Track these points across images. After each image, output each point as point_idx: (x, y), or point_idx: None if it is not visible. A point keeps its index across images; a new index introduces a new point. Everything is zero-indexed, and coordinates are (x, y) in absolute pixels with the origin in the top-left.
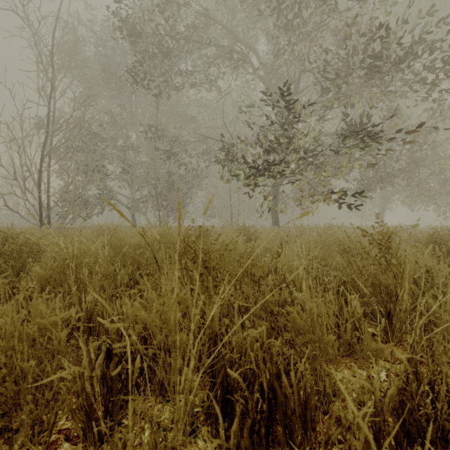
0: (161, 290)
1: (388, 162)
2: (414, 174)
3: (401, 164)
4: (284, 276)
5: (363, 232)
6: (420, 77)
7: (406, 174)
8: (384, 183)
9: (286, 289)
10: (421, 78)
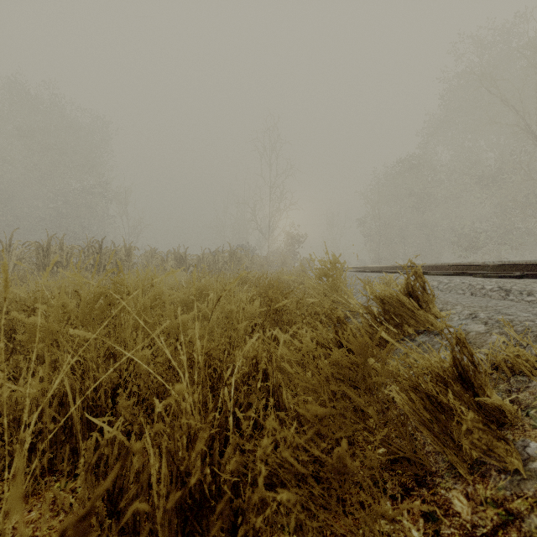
0: None
1: None
2: None
3: None
4: None
5: None
6: None
7: None
8: None
9: None
10: None
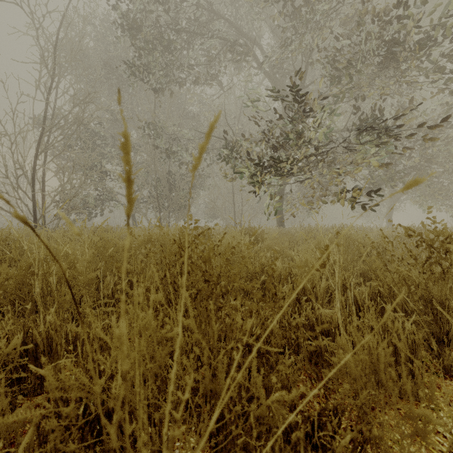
0: (148, 305)
1: (399, 160)
2: (426, 173)
3: (413, 161)
4: (303, 286)
5: (407, 231)
6: (437, 67)
7: (417, 173)
8: (395, 181)
9: (305, 301)
10: (439, 68)
